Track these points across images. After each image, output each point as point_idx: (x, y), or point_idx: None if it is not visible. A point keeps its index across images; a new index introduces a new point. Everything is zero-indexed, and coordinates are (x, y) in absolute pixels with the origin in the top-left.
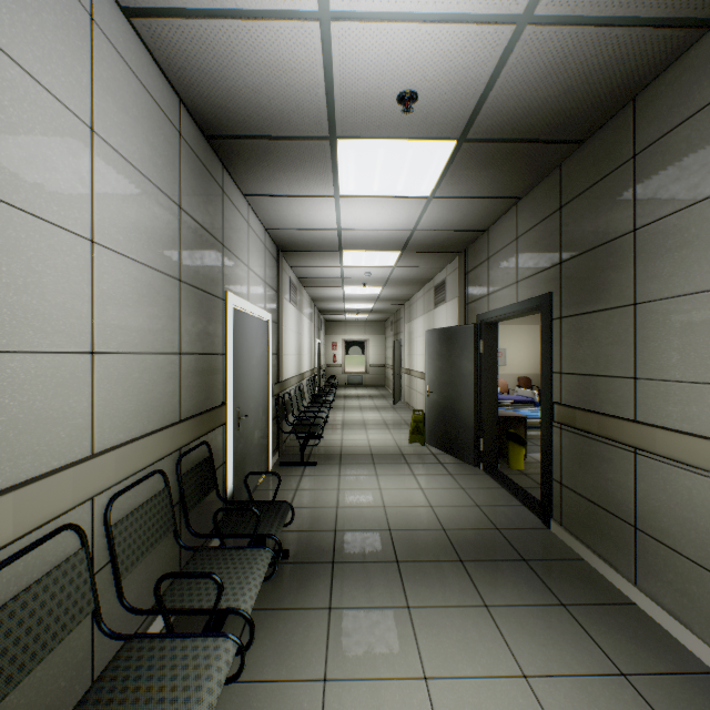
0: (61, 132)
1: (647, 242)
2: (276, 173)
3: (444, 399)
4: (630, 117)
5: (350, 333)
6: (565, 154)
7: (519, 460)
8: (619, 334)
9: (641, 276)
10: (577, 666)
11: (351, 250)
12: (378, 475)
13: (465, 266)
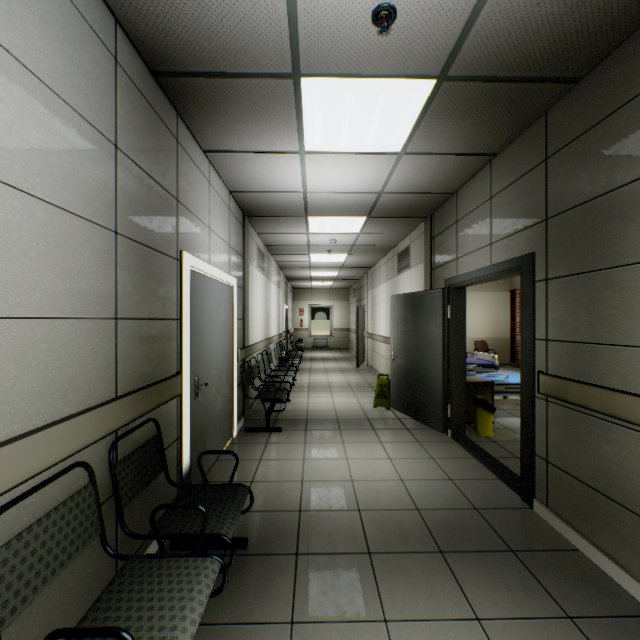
0: None
1: None
2: (236, 123)
3: (409, 364)
4: None
5: (315, 299)
6: (554, 98)
7: (488, 427)
8: (629, 296)
9: None
10: None
11: (316, 215)
12: (345, 442)
13: (431, 231)
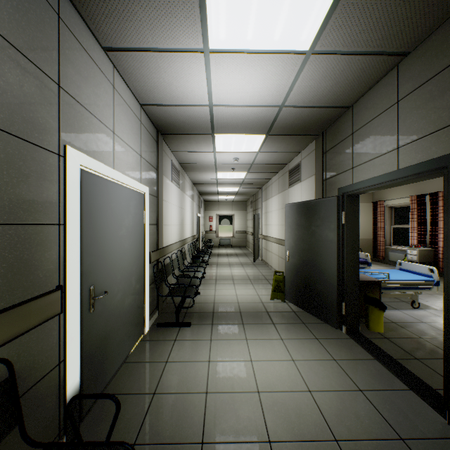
0: None
1: None
2: (130, 2)
3: (303, 264)
4: None
5: (221, 209)
6: None
7: (379, 323)
8: None
9: None
10: None
11: (222, 132)
12: (248, 339)
13: (322, 147)
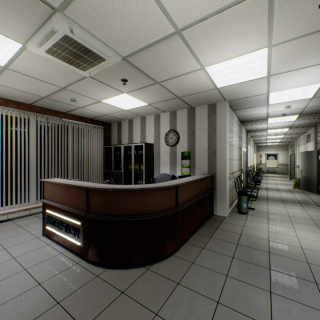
0: (235, 136)
1: None
2: (252, 123)
3: (306, 174)
4: None
5: (268, 150)
6: None
7: None
8: None
9: None
10: (317, 211)
11: (270, 129)
12: (279, 192)
13: (315, 131)
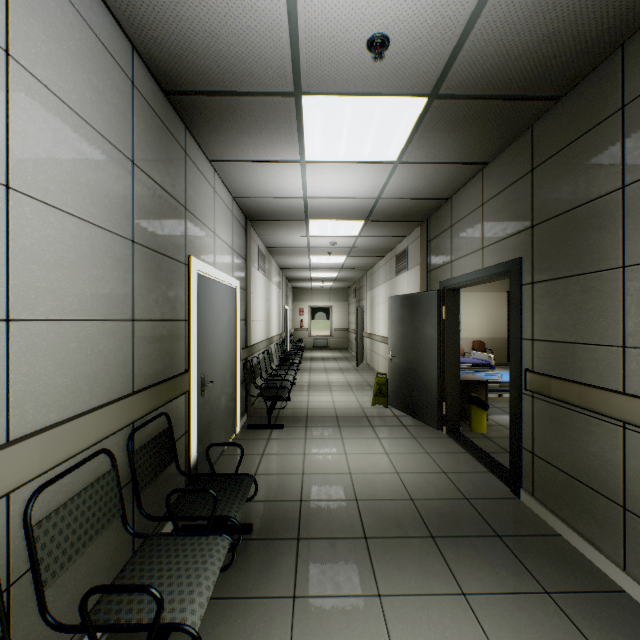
0: None
1: (639, 199)
2: (241, 135)
3: (406, 364)
4: (618, 65)
5: (315, 300)
6: (538, 113)
7: (481, 424)
8: (604, 299)
9: (632, 236)
10: None
11: (316, 219)
12: (344, 438)
13: (427, 235)
